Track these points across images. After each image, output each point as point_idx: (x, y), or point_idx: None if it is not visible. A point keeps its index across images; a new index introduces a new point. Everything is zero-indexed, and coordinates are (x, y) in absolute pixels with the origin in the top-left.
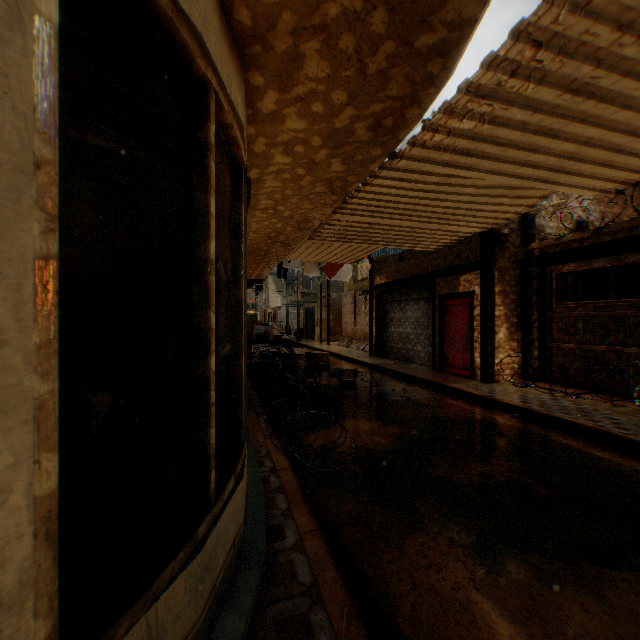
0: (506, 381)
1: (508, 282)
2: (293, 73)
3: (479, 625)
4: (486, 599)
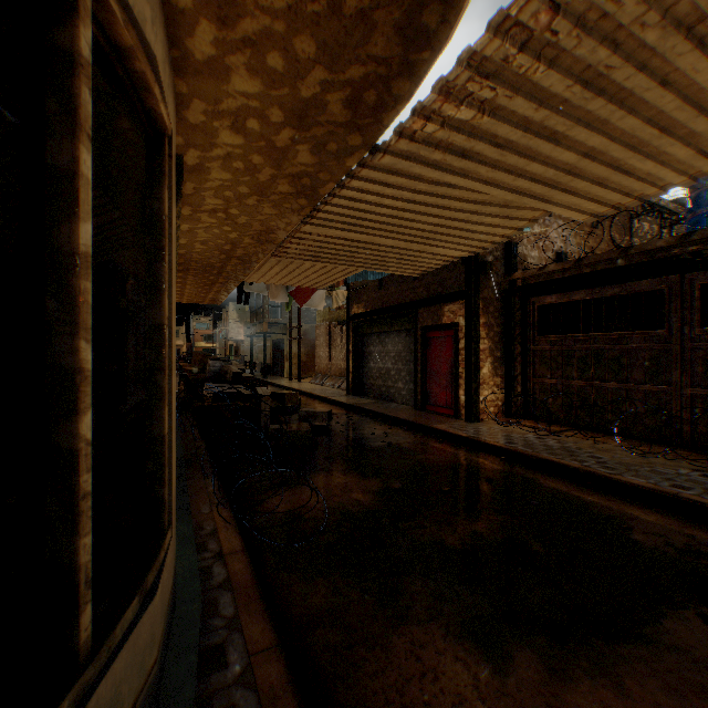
0: (491, 419)
1: (493, 313)
2: None
3: None
4: None
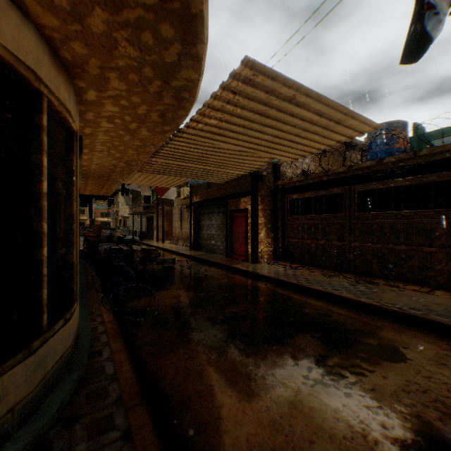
0: (265, 262)
1: (266, 203)
2: (104, 84)
3: (204, 378)
4: (211, 367)
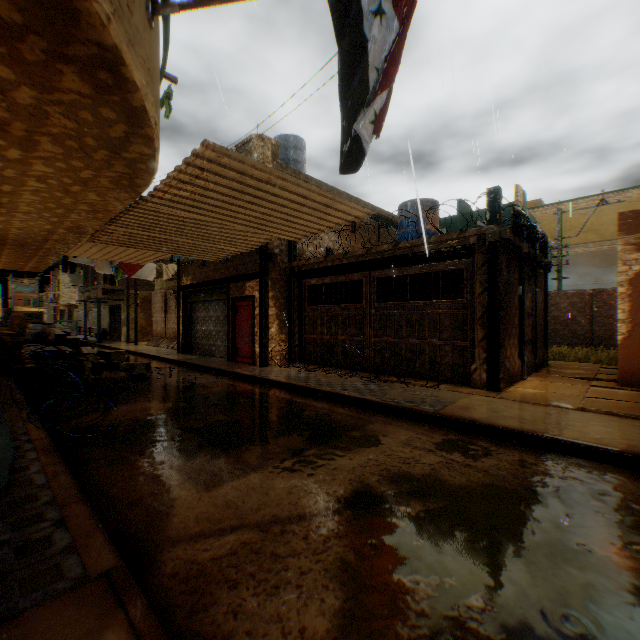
0: (278, 364)
1: (279, 289)
2: (34, 146)
3: (163, 481)
4: (175, 471)
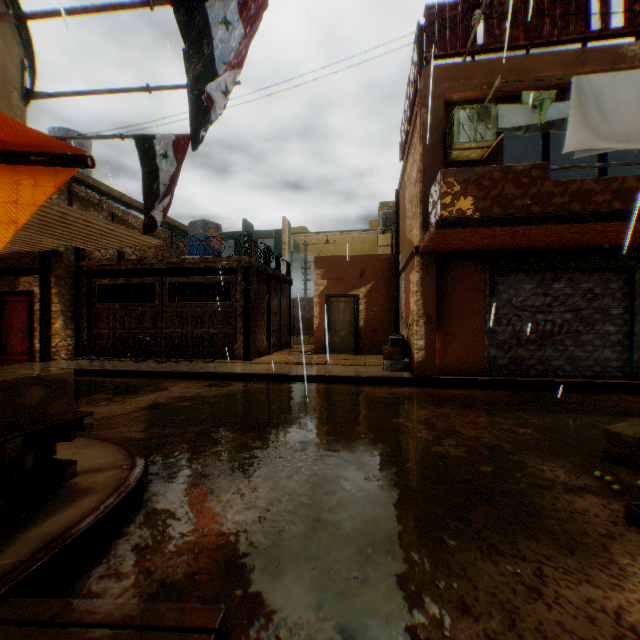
0: (64, 359)
1: (66, 286)
2: None
3: None
4: None
